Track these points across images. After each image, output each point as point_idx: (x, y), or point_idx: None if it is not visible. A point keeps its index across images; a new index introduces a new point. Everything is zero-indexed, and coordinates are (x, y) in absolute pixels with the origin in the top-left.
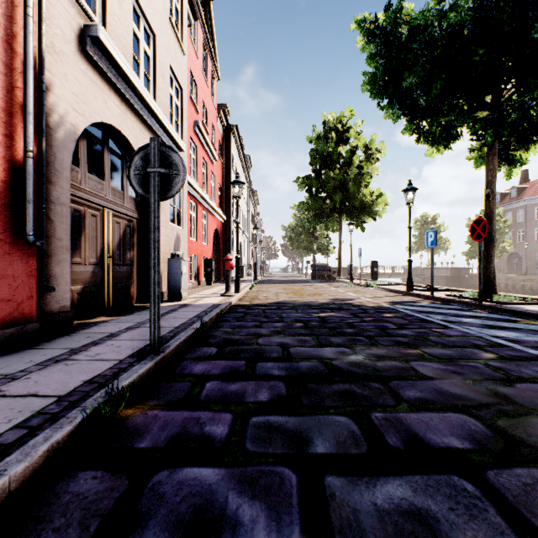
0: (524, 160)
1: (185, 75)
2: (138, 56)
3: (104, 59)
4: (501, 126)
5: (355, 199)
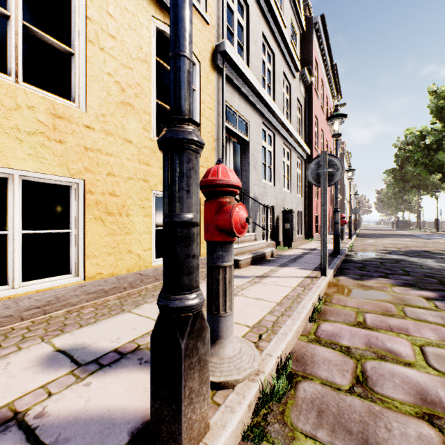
0: None
1: None
2: None
3: None
4: None
5: (427, 181)
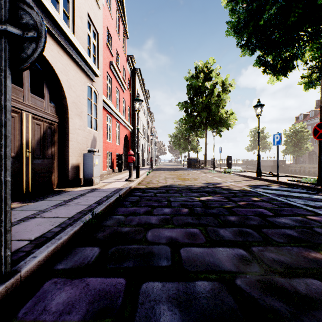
0: None
1: (100, 23)
2: None
3: None
4: None
5: (215, 116)
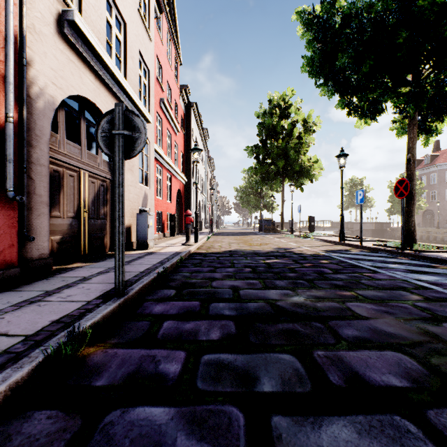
0: (439, 130)
1: (152, 58)
2: (110, 40)
3: (80, 40)
4: (421, 100)
5: (295, 165)
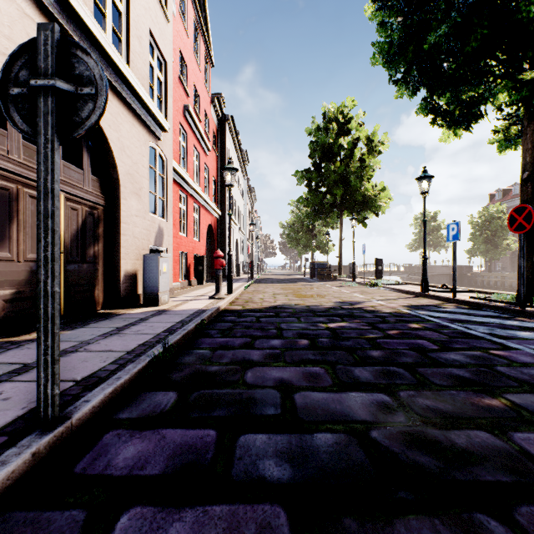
0: None
1: (170, 46)
2: (104, 6)
3: None
4: None
5: (357, 193)
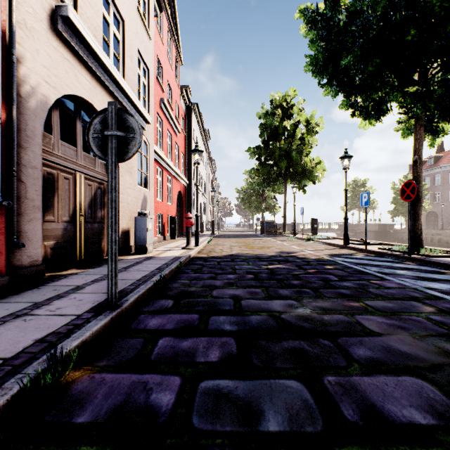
0: (446, 131)
1: (151, 57)
2: (108, 38)
3: (75, 37)
4: (428, 100)
5: (297, 166)
